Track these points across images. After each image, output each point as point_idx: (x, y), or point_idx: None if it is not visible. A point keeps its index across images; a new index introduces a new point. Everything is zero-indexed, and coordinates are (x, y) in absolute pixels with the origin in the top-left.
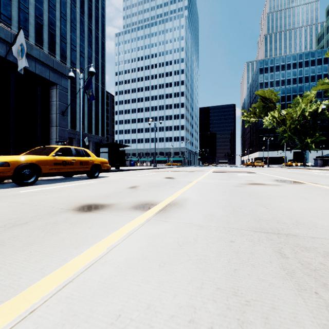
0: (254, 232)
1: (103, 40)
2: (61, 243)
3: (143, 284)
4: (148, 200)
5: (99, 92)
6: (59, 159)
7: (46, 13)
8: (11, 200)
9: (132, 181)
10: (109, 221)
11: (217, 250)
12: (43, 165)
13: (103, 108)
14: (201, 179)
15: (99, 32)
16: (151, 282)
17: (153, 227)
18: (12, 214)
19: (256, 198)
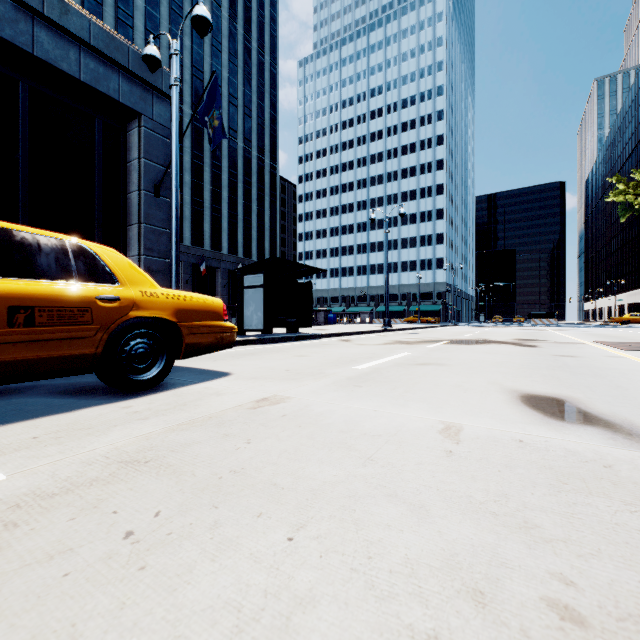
0: None
1: (272, 69)
2: None
3: None
4: None
5: (266, 175)
6: None
7: (164, 23)
8: None
9: (317, 489)
10: None
11: None
12: None
13: (272, 207)
14: None
15: (265, 53)
16: None
17: None
18: None
19: None
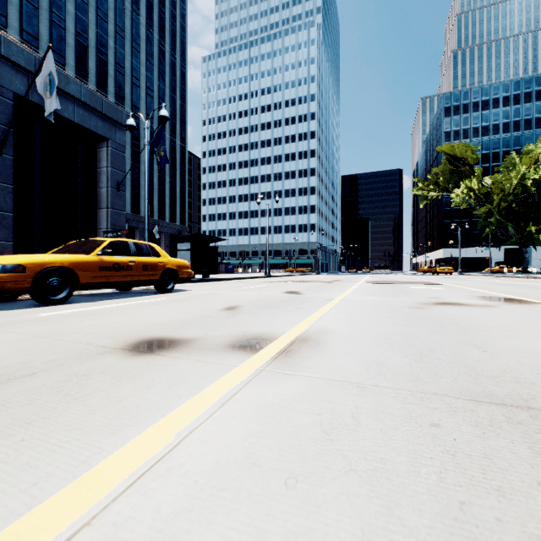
0: (475, 404)
1: (182, 68)
2: (87, 420)
3: (249, 540)
4: (257, 333)
5: (177, 153)
6: (108, 260)
7: (92, 27)
8: (21, 329)
9: (229, 297)
10: (184, 374)
11: (408, 447)
12: (82, 271)
13: (182, 179)
14: (348, 295)
15: (177, 55)
16: (270, 536)
17: (268, 389)
18: (13, 356)
19: (456, 331)
